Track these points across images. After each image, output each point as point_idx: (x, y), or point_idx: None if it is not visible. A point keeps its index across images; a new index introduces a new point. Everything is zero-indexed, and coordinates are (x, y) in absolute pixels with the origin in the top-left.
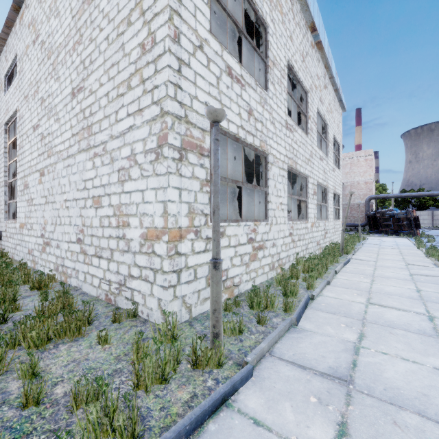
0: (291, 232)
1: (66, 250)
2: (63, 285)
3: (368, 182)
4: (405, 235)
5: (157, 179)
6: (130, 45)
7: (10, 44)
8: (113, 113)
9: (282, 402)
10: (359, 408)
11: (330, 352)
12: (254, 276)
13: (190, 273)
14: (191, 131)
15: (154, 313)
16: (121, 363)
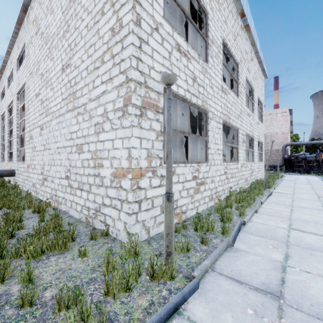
0: (226, 171)
1: (58, 184)
2: (55, 210)
3: (285, 133)
4: (314, 174)
5: (123, 131)
6: (103, 30)
7: (20, 36)
8: (91, 82)
9: (224, 312)
10: (291, 321)
11: (261, 270)
12: (197, 205)
13: (148, 203)
14: (149, 93)
15: (121, 233)
16: (95, 273)
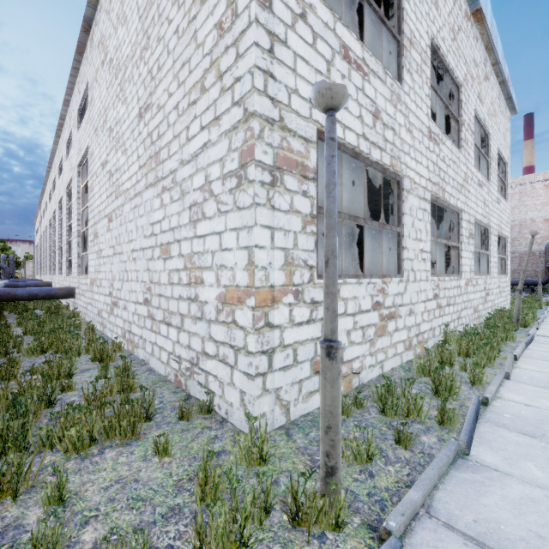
0: (437, 294)
1: (133, 312)
2: (124, 359)
3: None
4: None
5: (239, 215)
6: (204, 30)
7: (82, 73)
8: (183, 130)
9: None
10: None
11: None
12: (382, 359)
13: (287, 354)
14: (288, 141)
15: (235, 412)
16: (182, 496)
